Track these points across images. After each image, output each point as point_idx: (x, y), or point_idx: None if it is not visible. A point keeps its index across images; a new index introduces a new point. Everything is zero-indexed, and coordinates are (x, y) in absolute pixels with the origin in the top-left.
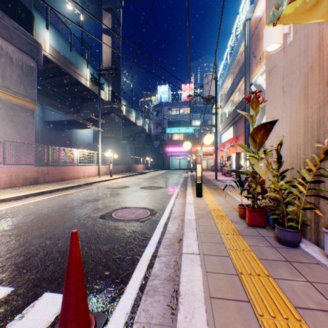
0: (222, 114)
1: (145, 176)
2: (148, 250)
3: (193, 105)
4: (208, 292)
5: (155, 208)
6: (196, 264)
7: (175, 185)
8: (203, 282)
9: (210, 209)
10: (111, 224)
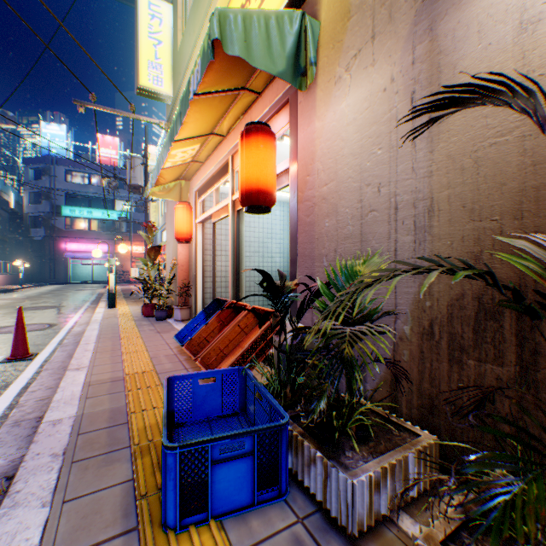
0: (165, 202)
1: (17, 295)
2: (57, 339)
3: (121, 175)
4: (101, 334)
5: (55, 322)
6: (96, 330)
7: (82, 303)
8: (99, 333)
9: (120, 313)
10: (2, 335)
